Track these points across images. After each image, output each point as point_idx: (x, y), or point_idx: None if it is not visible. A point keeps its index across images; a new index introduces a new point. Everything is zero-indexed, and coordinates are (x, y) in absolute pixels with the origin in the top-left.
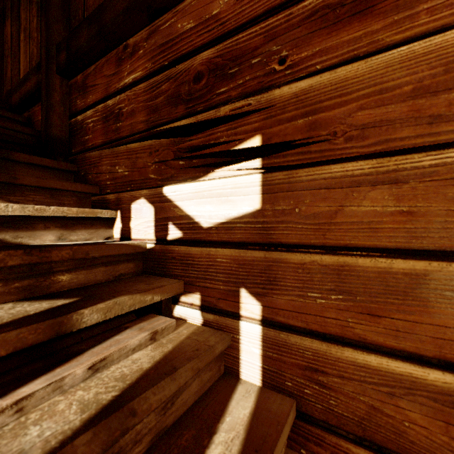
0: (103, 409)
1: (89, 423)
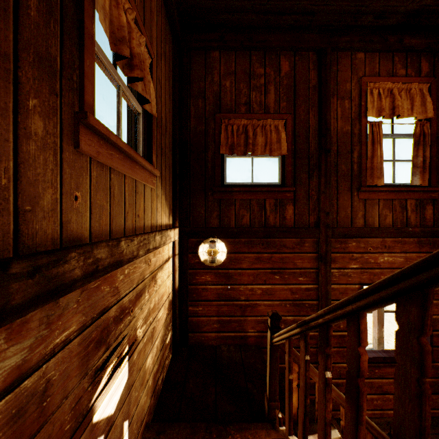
0: None
1: None
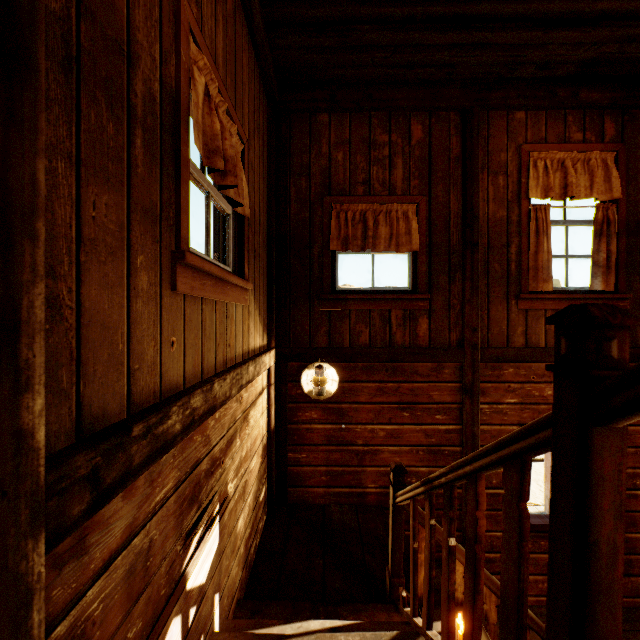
0: (286, 638)
1: (292, 636)
